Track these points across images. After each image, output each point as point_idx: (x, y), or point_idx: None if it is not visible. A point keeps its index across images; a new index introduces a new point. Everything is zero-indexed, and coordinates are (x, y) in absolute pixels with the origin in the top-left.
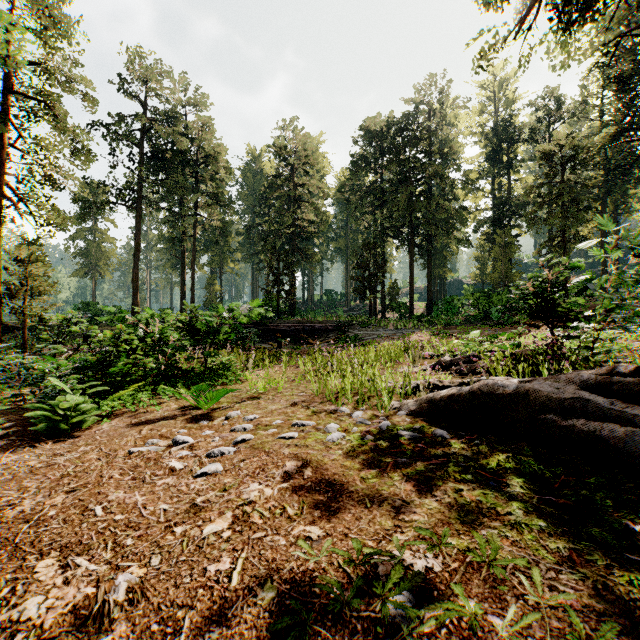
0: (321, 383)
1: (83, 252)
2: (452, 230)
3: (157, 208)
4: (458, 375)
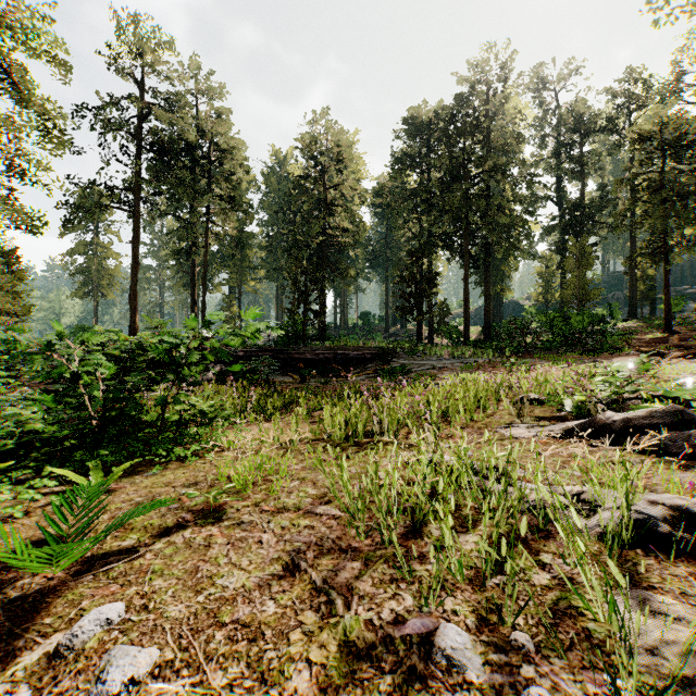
0: (367, 500)
1: (83, 269)
2: (516, 237)
3: (162, 214)
4: (655, 455)
